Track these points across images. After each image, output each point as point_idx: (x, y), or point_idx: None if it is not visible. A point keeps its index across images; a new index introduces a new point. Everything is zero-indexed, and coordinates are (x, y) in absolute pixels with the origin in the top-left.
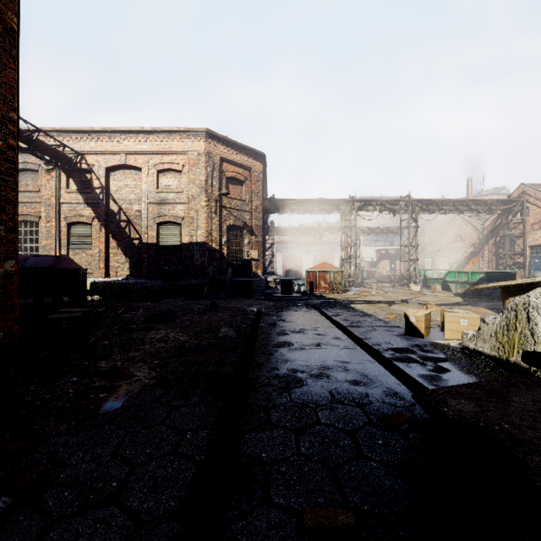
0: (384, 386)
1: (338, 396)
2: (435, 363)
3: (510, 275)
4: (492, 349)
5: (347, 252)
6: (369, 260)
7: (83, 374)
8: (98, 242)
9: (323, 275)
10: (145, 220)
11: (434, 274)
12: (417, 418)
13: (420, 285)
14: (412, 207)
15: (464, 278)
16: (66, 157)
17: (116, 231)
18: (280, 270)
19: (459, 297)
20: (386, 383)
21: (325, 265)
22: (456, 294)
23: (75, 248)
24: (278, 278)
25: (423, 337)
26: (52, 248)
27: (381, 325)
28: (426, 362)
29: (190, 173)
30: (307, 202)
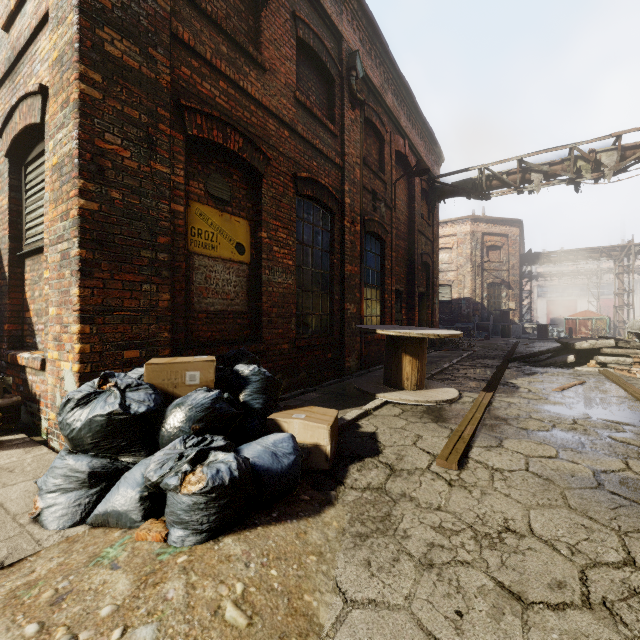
0: None
1: None
2: None
3: None
4: None
5: (621, 299)
6: None
7: (461, 346)
8: None
9: (583, 322)
10: None
11: None
12: None
13: None
14: None
15: None
16: None
17: None
18: (542, 318)
19: None
20: None
21: (586, 312)
22: None
23: None
24: (534, 324)
25: None
26: None
27: None
28: None
29: (458, 249)
30: (569, 252)
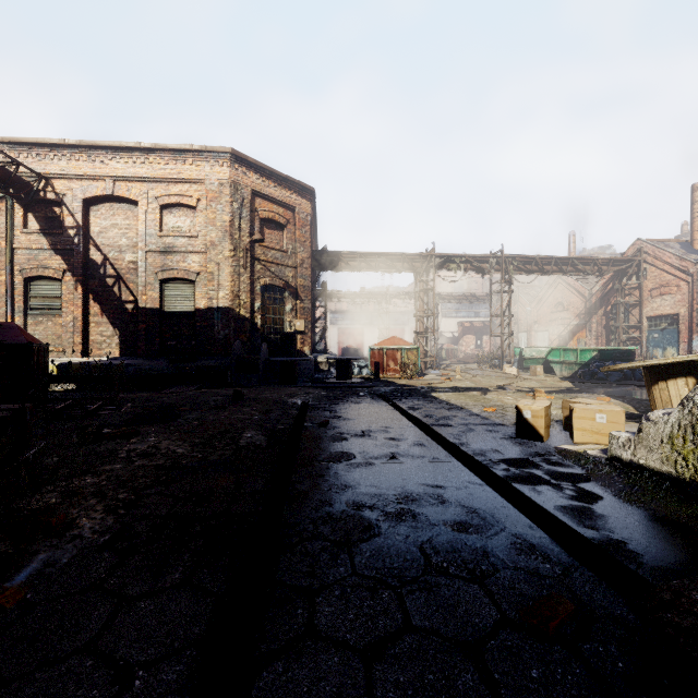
0: (509, 533)
1: (437, 559)
2: (575, 483)
3: (628, 353)
4: (664, 462)
5: (422, 323)
6: (450, 335)
7: None
8: (72, 306)
9: (392, 353)
10: (143, 275)
11: (532, 352)
12: (584, 602)
13: (515, 366)
14: (505, 266)
15: (571, 357)
16: (21, 181)
17: (99, 290)
18: (334, 347)
19: (568, 381)
20: (511, 525)
21: (394, 340)
22: (563, 378)
23: (37, 314)
24: (332, 358)
25: (543, 441)
26: (1, 315)
27: (479, 422)
28: (560, 482)
29: (209, 211)
30: (370, 256)
